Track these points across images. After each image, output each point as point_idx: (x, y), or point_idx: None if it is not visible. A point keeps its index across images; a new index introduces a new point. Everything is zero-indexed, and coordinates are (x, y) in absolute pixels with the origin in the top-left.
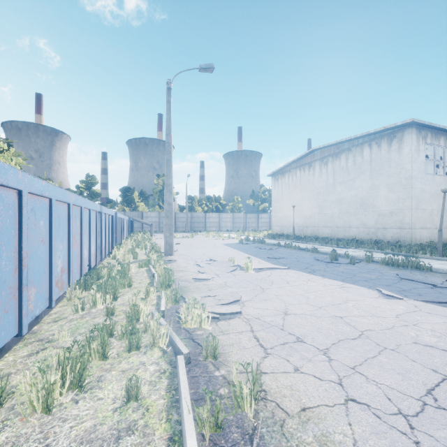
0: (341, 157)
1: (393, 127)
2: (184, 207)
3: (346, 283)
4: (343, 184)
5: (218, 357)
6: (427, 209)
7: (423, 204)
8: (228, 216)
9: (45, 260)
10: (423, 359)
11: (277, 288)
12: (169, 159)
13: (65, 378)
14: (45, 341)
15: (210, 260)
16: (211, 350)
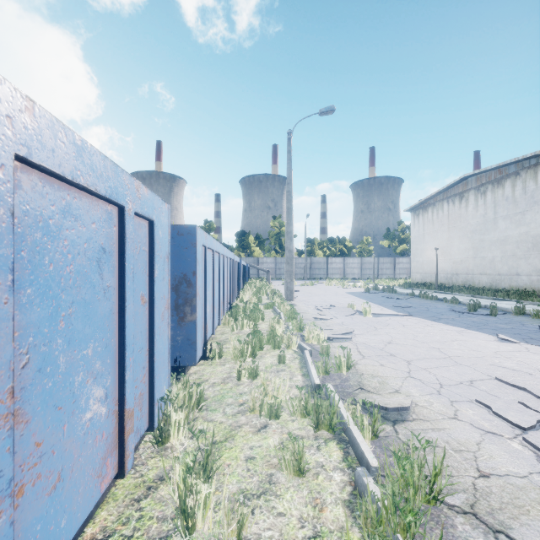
0: (506, 184)
1: None
2: (302, 251)
3: (467, 330)
4: (508, 218)
5: (330, 356)
6: None
7: None
8: (355, 261)
9: (217, 293)
10: (487, 371)
11: (390, 328)
12: (289, 207)
13: (246, 350)
14: (223, 341)
15: (330, 306)
16: (325, 350)
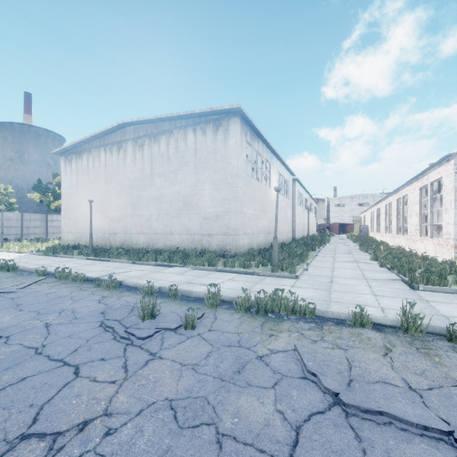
0: (161, 140)
1: (220, 111)
2: None
3: None
4: (163, 176)
5: None
6: (247, 213)
7: (245, 207)
8: None
9: None
10: None
11: None
12: None
13: None
14: None
15: None
16: None
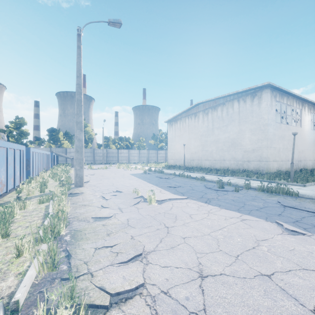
0: (218, 109)
1: (255, 88)
2: (101, 144)
3: (243, 215)
4: (219, 128)
5: None
6: (276, 147)
7: (274, 144)
8: (136, 152)
9: None
10: None
11: (182, 225)
12: (79, 99)
13: None
14: None
15: (117, 191)
16: None
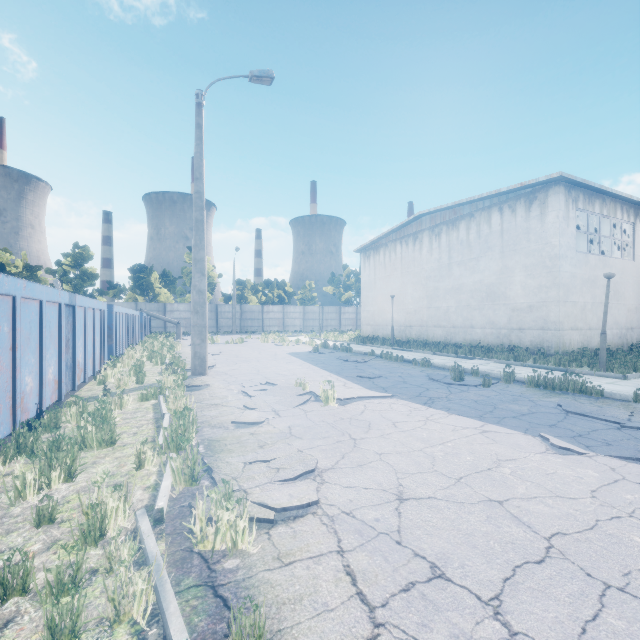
0: (460, 226)
1: (534, 184)
2: (230, 296)
3: (487, 424)
4: (462, 264)
5: None
6: (578, 301)
7: (574, 294)
8: (297, 309)
9: None
10: None
11: (378, 437)
12: (199, 219)
13: None
14: None
15: (266, 384)
16: (249, 636)
